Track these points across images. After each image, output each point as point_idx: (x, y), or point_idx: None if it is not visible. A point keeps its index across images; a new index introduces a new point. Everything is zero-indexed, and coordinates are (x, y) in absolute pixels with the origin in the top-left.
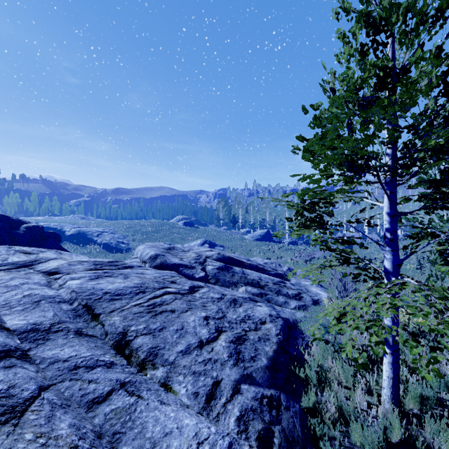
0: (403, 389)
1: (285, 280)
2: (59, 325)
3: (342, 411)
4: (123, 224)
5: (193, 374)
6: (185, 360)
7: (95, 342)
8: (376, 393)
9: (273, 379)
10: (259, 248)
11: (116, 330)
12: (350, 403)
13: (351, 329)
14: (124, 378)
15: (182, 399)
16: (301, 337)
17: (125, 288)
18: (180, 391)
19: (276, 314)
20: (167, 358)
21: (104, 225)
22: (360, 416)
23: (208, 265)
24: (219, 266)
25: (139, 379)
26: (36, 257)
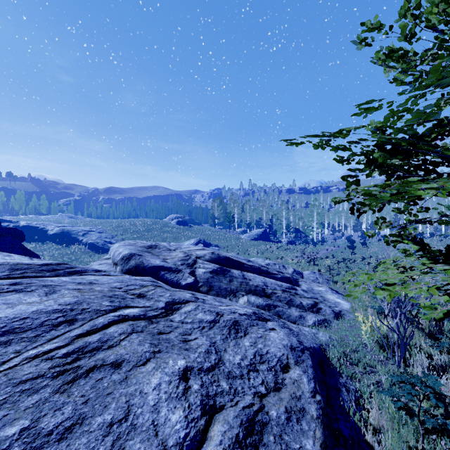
0: None
1: (295, 285)
2: None
3: None
4: (112, 223)
5: None
6: None
7: None
8: None
9: None
10: (257, 247)
11: None
12: None
13: None
14: None
15: None
16: (343, 385)
17: (35, 315)
18: None
19: (297, 343)
20: None
21: (92, 224)
22: None
23: (199, 268)
24: (212, 268)
25: None
26: None
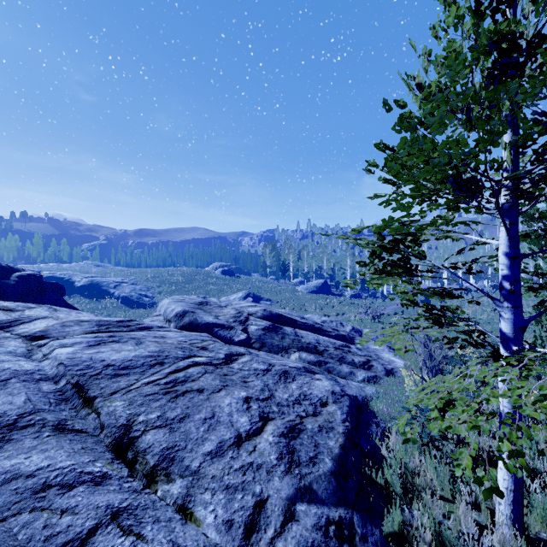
0: (526, 504)
1: (350, 343)
2: (30, 416)
3: (442, 539)
4: (147, 273)
5: (225, 490)
6: (215, 468)
7: (83, 442)
8: (484, 506)
9: (341, 491)
10: (315, 302)
11: (117, 422)
12: (452, 525)
13: (466, 429)
14: (120, 502)
15: (207, 533)
16: (374, 423)
17: (136, 358)
18: (206, 518)
19: (340, 391)
20: (188, 464)
21: (124, 274)
22: (469, 546)
23: (251, 325)
24: (265, 326)
25: (144, 502)
26: (20, 315)
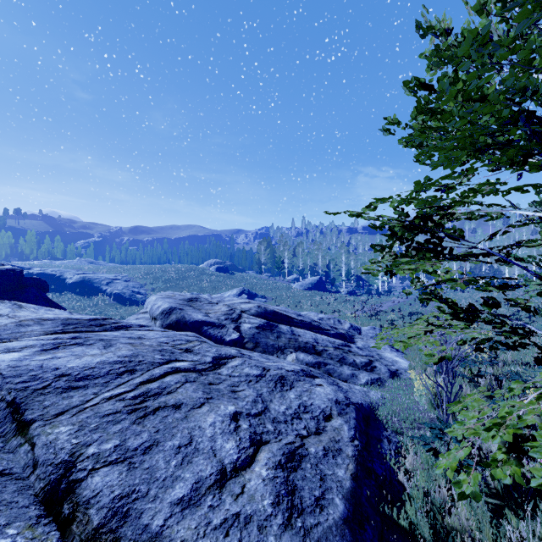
0: None
1: (349, 342)
2: None
3: None
4: (141, 270)
5: None
6: (185, 526)
7: None
8: None
9: None
10: (311, 299)
11: (55, 457)
12: None
13: None
14: None
15: None
16: (385, 437)
17: (101, 365)
18: None
19: (344, 398)
20: (147, 522)
21: (117, 271)
22: None
23: (244, 323)
24: (259, 324)
25: None
26: None
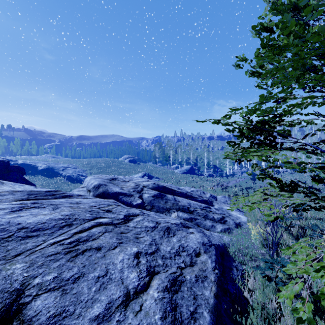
0: None
1: (210, 205)
2: None
3: None
4: (83, 162)
5: None
6: None
7: None
8: None
9: None
10: (186, 179)
11: (11, 287)
12: None
13: None
14: None
15: None
16: (234, 267)
17: (49, 221)
18: None
19: (207, 241)
20: None
21: (69, 162)
22: None
23: (145, 193)
24: (154, 194)
25: None
26: None
